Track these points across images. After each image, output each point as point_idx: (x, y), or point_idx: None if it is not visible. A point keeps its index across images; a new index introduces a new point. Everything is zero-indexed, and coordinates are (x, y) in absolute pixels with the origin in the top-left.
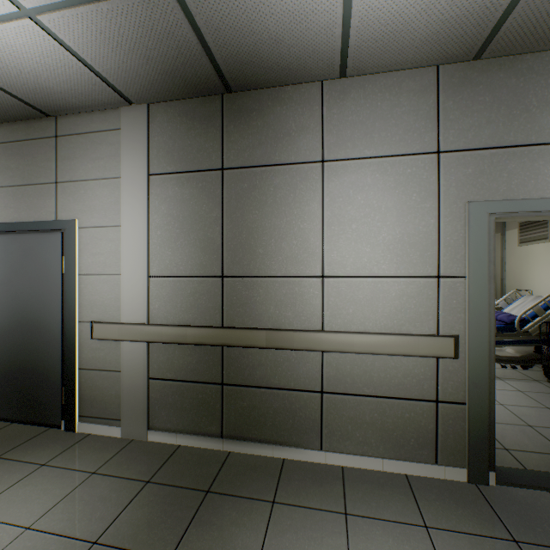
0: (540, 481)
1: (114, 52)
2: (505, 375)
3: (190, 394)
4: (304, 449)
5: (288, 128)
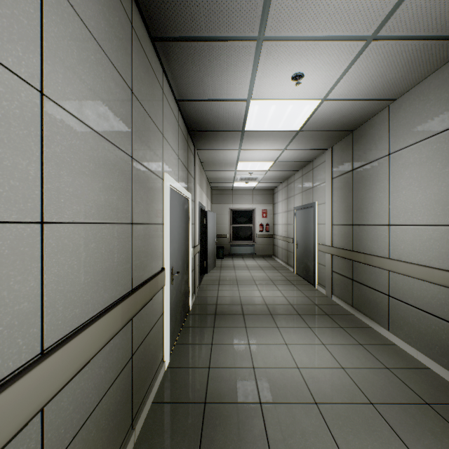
0: None
1: (306, 144)
2: None
3: (343, 282)
4: (379, 326)
5: (374, 140)
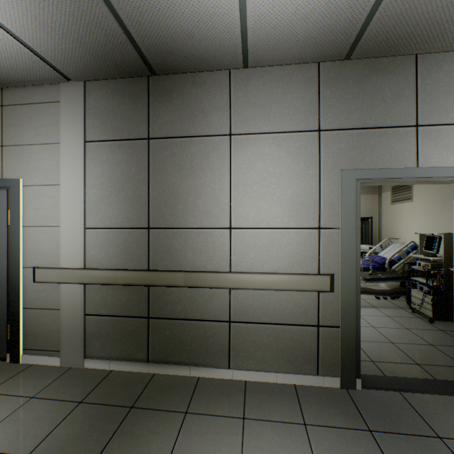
0: (394, 384)
1: (50, 36)
2: (379, 304)
3: (121, 327)
4: (215, 369)
5: (202, 107)
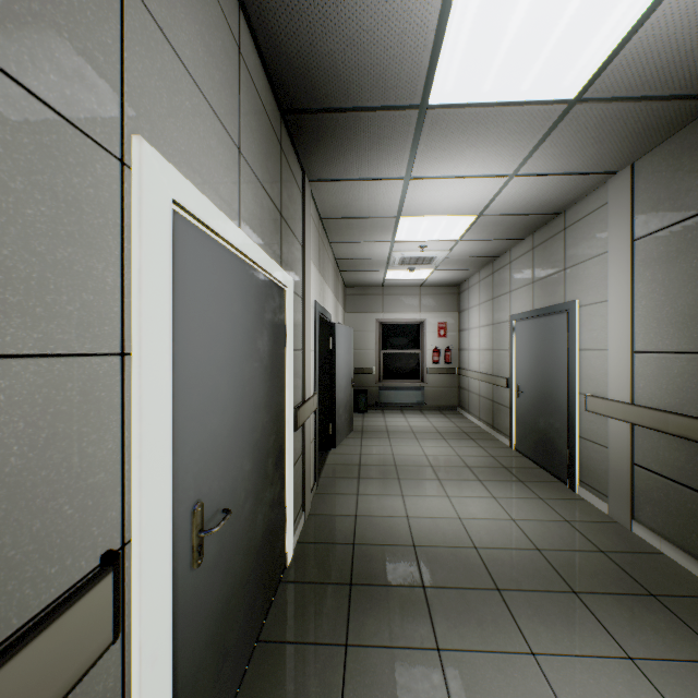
0: None
1: (571, 157)
2: None
3: (675, 498)
4: None
5: None
